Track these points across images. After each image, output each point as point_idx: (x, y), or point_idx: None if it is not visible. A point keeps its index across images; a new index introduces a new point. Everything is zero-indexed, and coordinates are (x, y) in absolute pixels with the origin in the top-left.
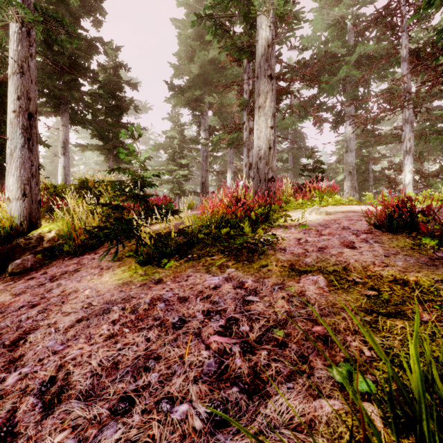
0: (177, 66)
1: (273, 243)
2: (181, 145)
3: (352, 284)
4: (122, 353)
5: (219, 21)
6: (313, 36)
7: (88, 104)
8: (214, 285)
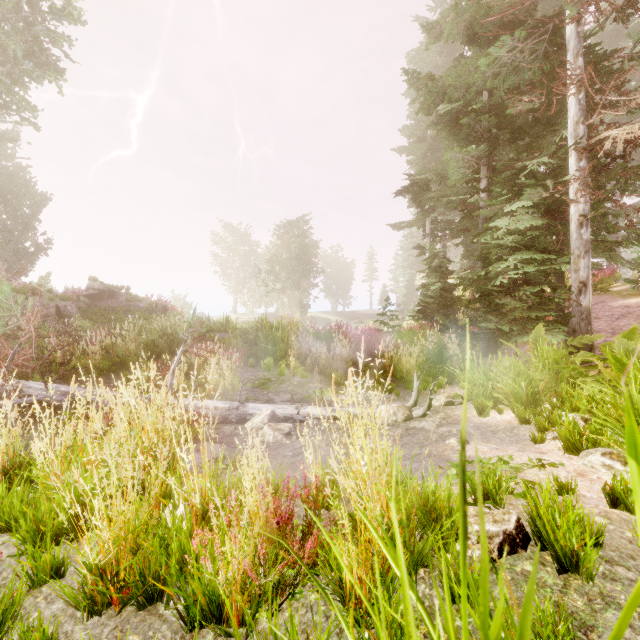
0: None
1: None
2: None
3: None
4: None
5: None
6: None
7: None
8: None
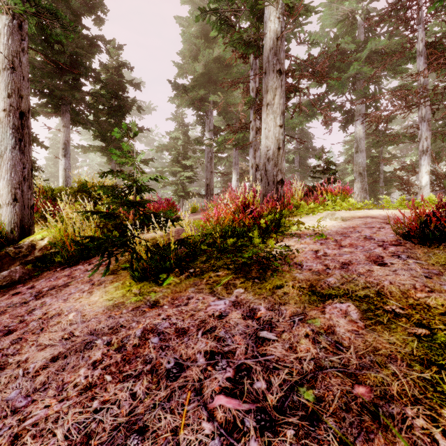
0: (181, 64)
1: (287, 257)
2: (185, 146)
3: (393, 317)
4: (98, 418)
5: (224, 16)
6: (322, 32)
7: (89, 105)
8: (220, 313)
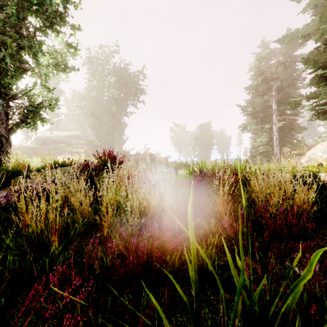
0: None
1: None
2: None
3: None
4: None
5: None
6: None
7: None
8: None
